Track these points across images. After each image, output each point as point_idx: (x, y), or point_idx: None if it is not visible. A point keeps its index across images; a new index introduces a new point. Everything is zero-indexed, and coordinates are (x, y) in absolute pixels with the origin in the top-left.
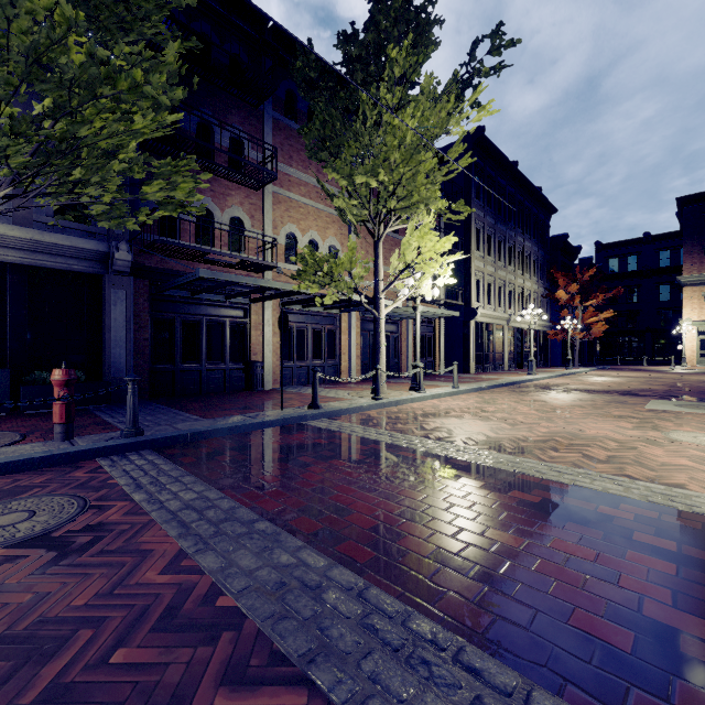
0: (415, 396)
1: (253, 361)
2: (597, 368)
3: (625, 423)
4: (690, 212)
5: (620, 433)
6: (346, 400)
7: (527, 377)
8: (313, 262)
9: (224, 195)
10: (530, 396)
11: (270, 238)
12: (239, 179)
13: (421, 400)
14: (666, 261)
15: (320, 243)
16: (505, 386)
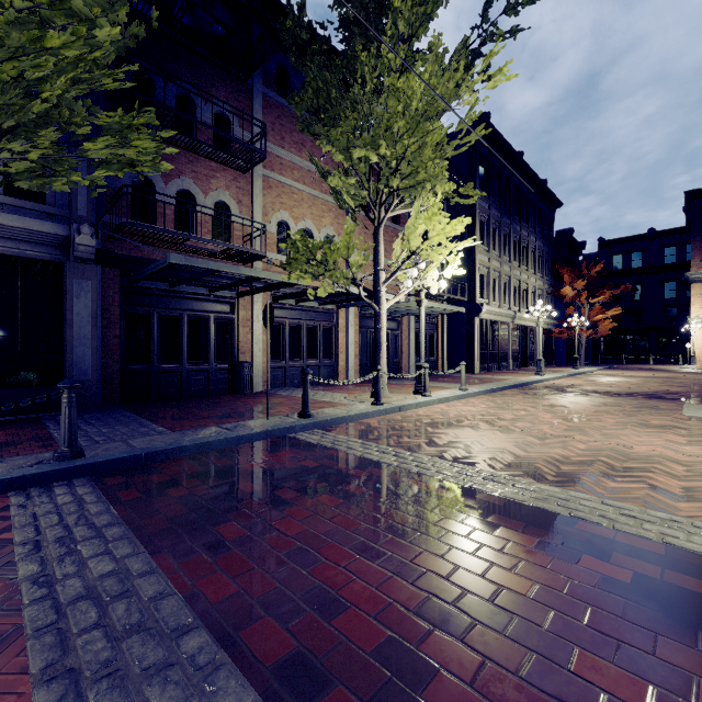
0: (421, 400)
1: (240, 361)
2: (605, 367)
3: (674, 436)
4: (699, 206)
5: (677, 450)
6: (342, 405)
7: (536, 377)
8: (305, 249)
9: (207, 177)
10: (546, 399)
11: (259, 226)
12: (224, 158)
13: (427, 405)
14: (672, 258)
15: (314, 233)
16: (515, 387)
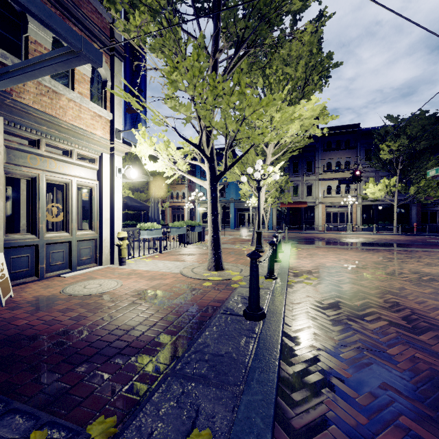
0: None
1: None
2: None
3: None
4: None
5: None
6: None
7: None
8: None
9: None
10: None
11: None
12: None
13: None
14: None
15: None
16: None
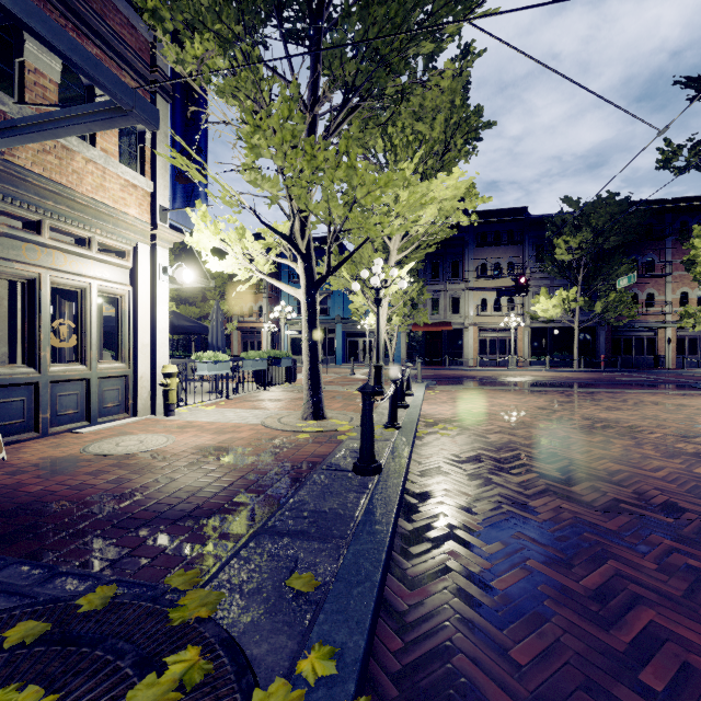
0: None
1: (658, 355)
2: None
3: None
4: None
5: None
6: None
7: None
8: (687, 315)
9: (643, 285)
10: None
11: (669, 298)
12: (651, 277)
13: None
14: None
15: None
16: None
